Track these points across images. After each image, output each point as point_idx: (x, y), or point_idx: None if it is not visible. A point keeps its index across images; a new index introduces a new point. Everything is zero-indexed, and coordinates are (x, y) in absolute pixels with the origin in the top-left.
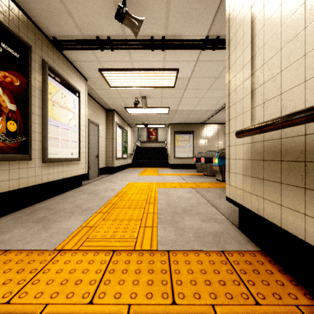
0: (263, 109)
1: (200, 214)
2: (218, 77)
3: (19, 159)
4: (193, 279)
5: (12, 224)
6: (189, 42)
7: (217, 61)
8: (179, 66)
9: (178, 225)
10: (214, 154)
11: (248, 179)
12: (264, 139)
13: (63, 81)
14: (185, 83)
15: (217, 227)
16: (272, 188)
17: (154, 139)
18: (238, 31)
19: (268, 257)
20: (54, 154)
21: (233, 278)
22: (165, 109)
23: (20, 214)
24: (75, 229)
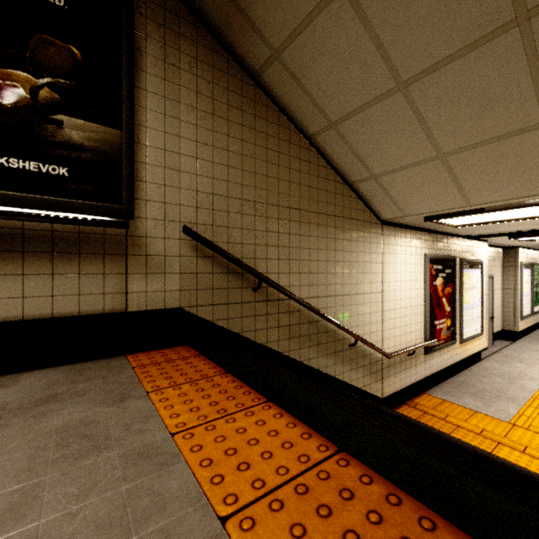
0: None
1: None
2: None
3: (451, 345)
4: None
5: (456, 392)
6: None
7: None
8: None
9: None
10: None
11: None
12: None
13: (470, 263)
14: None
15: None
16: None
17: None
18: None
19: None
20: (465, 335)
21: None
22: None
23: (452, 384)
24: (514, 414)
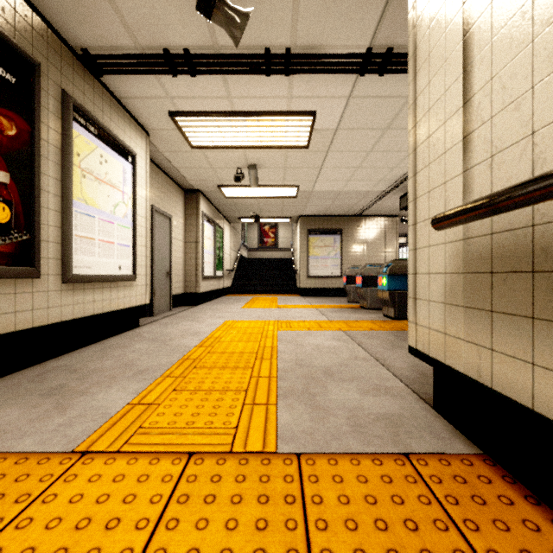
0: (490, 170)
1: (358, 379)
2: (388, 129)
3: (16, 276)
4: (350, 517)
5: None
6: (335, 61)
7: (386, 97)
8: (318, 107)
9: (316, 401)
10: (379, 269)
11: (458, 311)
12: (492, 229)
13: (103, 132)
14: (328, 139)
15: (391, 405)
16: (510, 329)
17: (272, 244)
18: (434, 23)
19: (498, 467)
20: (85, 268)
21: (434, 514)
22: (290, 189)
23: (17, 379)
24: (118, 410)
